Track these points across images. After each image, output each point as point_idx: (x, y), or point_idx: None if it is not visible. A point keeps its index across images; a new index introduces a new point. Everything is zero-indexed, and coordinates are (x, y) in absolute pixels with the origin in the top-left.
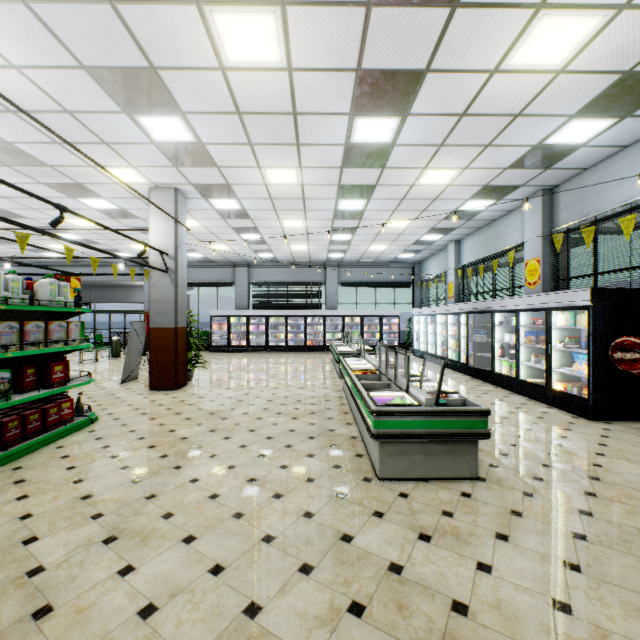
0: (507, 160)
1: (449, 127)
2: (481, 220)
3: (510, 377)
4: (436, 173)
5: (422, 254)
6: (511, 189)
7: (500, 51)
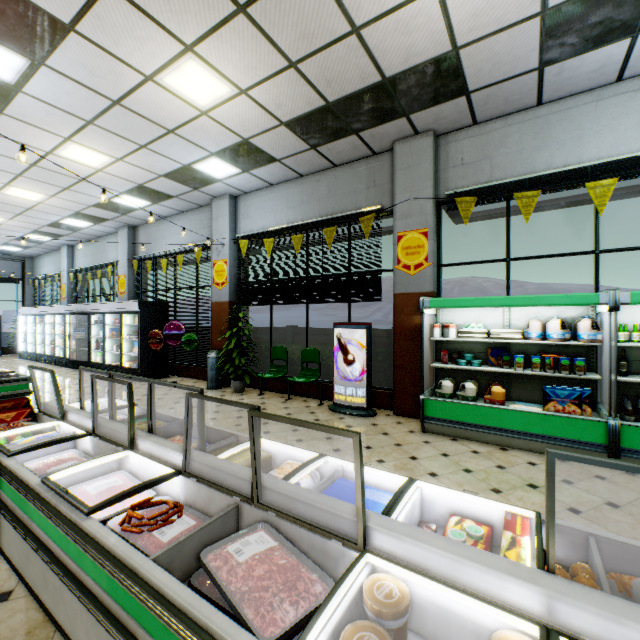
0: (89, 201)
1: (23, 167)
2: (88, 234)
3: (101, 364)
4: (23, 191)
5: (34, 250)
6: (103, 220)
7: (50, 146)
